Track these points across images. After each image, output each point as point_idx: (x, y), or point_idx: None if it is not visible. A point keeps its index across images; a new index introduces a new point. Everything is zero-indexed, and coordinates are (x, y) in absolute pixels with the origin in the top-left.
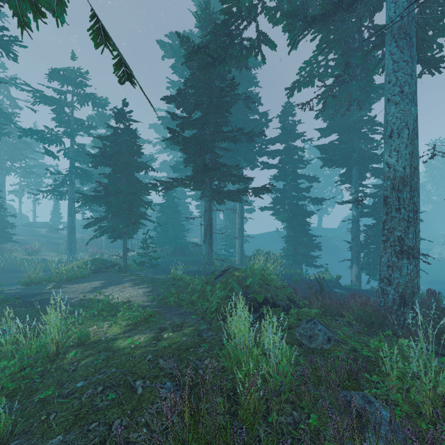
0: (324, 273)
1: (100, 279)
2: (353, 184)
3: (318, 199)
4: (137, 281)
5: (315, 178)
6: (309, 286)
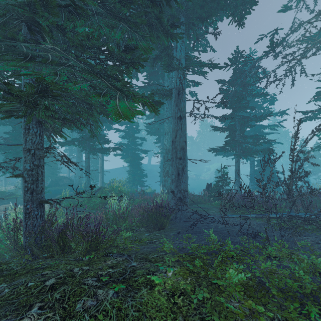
0: (148, 189)
1: (6, 203)
2: (161, 144)
3: (145, 150)
4: None
5: (144, 139)
6: (139, 193)
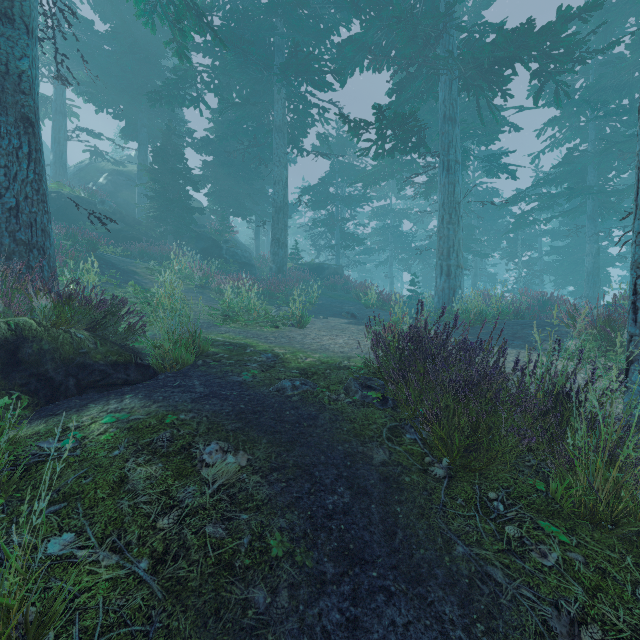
0: None
1: None
2: None
3: None
4: None
5: None
6: None
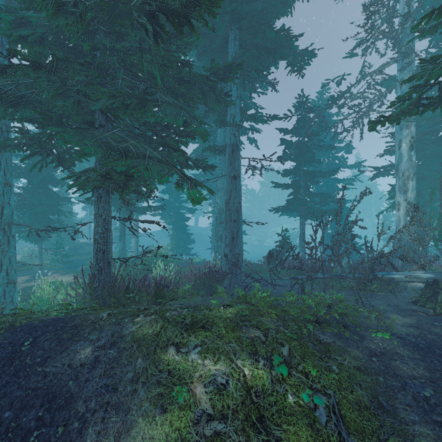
0: (196, 258)
1: (22, 275)
2: (213, 201)
3: (192, 209)
4: (62, 272)
5: None
6: (186, 261)
